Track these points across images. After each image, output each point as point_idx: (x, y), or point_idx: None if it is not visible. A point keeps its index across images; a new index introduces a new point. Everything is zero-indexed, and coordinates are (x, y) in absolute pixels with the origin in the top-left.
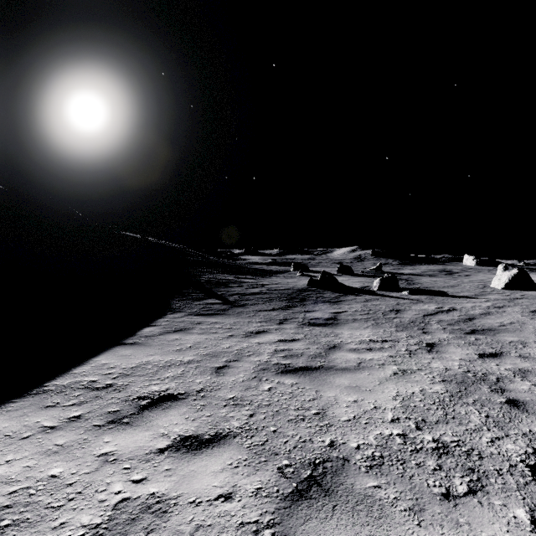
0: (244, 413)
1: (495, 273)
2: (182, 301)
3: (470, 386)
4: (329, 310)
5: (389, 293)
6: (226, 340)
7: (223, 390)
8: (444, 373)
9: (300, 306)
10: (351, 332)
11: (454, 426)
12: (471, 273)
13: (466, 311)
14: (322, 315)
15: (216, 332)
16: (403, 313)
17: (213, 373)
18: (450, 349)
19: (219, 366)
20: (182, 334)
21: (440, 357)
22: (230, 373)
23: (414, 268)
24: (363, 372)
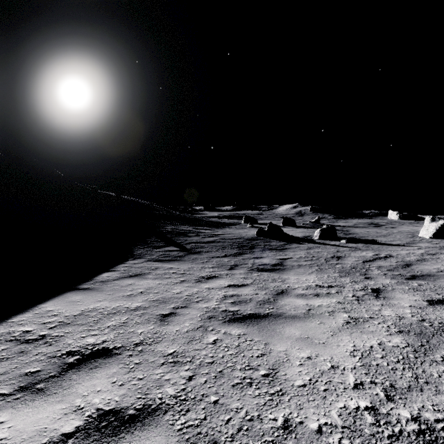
0: (183, 374)
1: (416, 225)
2: (144, 249)
3: (431, 338)
4: (276, 256)
5: (328, 242)
6: (178, 285)
7: (163, 343)
8: (398, 322)
9: (249, 253)
10: (297, 277)
11: (431, 395)
12: (396, 225)
13: (403, 258)
14: (270, 261)
15: (169, 277)
16: (344, 259)
17: (157, 322)
18: (397, 295)
19: (166, 313)
20: (136, 279)
21: (389, 303)
22: (175, 322)
23: (347, 221)
24: (313, 320)
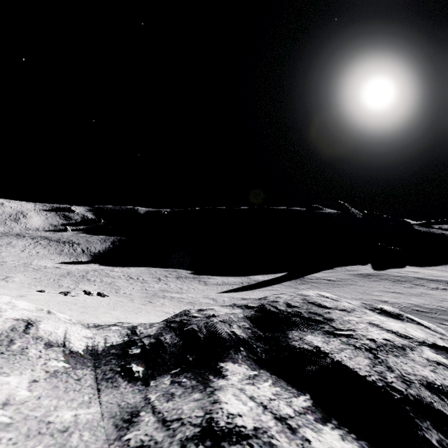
0: None
1: None
2: None
3: None
4: None
5: None
6: None
7: None
8: None
9: None
10: None
11: None
12: None
13: None
14: None
15: None
16: None
17: None
18: None
19: None
20: None
21: None
22: None
23: None
24: None
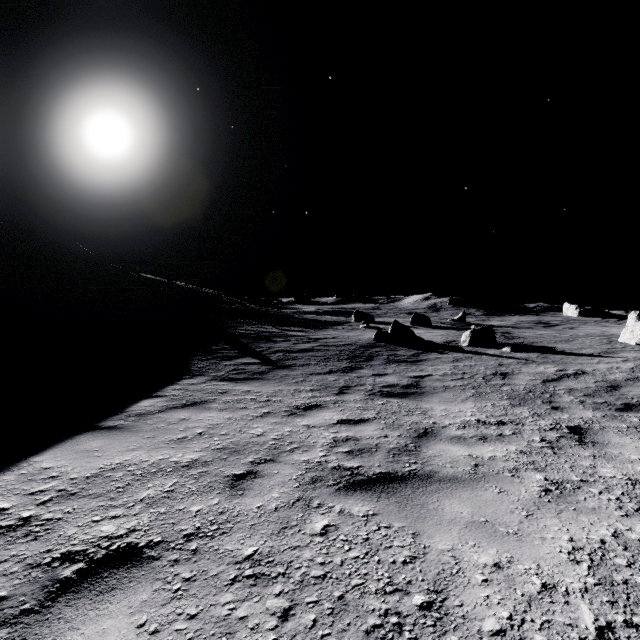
0: (271, 605)
1: (605, 325)
2: (207, 361)
3: None
4: (407, 373)
5: (484, 350)
6: (259, 421)
7: (236, 534)
8: (632, 489)
9: (366, 368)
10: (444, 406)
11: None
12: (576, 325)
13: (603, 376)
14: (399, 380)
15: (245, 408)
16: (512, 378)
17: (225, 491)
18: (613, 439)
19: (239, 473)
20: (193, 411)
21: (606, 454)
22: (256, 490)
23: (503, 319)
24: (487, 486)
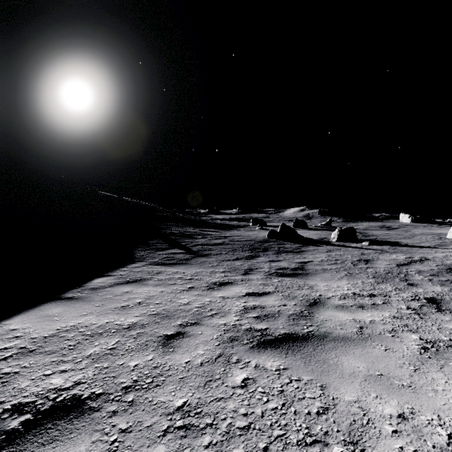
0: None
1: (430, 228)
2: (146, 251)
3: None
4: (294, 260)
5: (348, 244)
6: (185, 293)
7: (167, 386)
8: None
9: (263, 256)
10: (326, 283)
11: None
12: (410, 228)
13: (442, 261)
14: (288, 265)
15: (174, 284)
16: (373, 263)
17: (158, 348)
18: None
19: (170, 334)
20: (134, 286)
21: None
22: (184, 348)
23: (357, 224)
24: (374, 345)
